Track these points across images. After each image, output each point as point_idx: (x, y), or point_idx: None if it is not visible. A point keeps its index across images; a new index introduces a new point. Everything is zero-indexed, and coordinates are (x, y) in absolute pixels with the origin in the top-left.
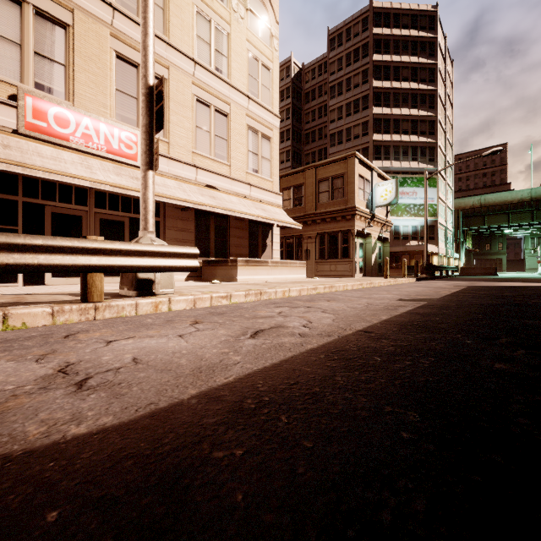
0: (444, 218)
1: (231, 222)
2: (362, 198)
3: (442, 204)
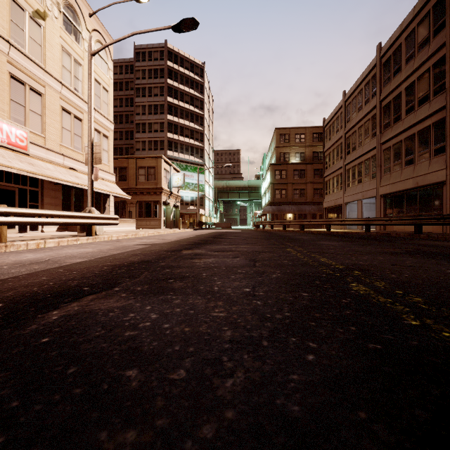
0: (208, 193)
1: (84, 192)
2: (165, 182)
3: (207, 185)
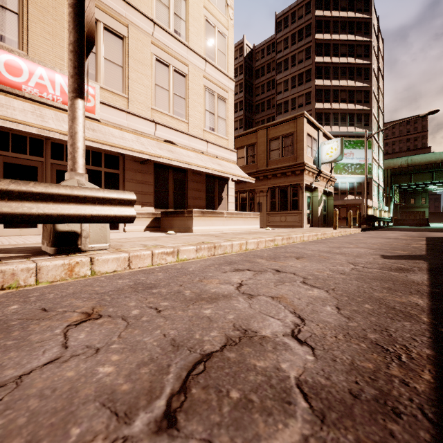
0: (376, 176)
1: (189, 176)
2: (310, 155)
3: (375, 164)
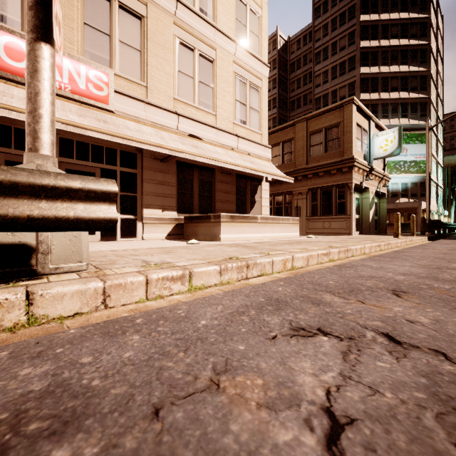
0: (435, 175)
1: (216, 176)
2: (359, 149)
3: (433, 161)
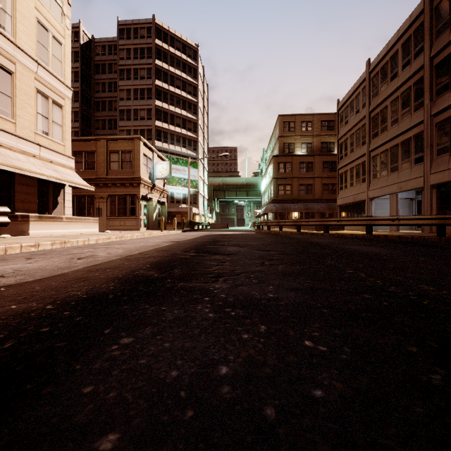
0: (203, 190)
1: (16, 178)
2: (146, 171)
3: (201, 181)
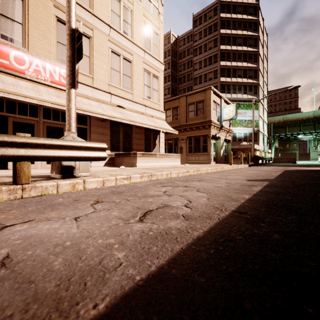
0: (262, 128)
1: (133, 129)
2: (215, 115)
3: (261, 120)
